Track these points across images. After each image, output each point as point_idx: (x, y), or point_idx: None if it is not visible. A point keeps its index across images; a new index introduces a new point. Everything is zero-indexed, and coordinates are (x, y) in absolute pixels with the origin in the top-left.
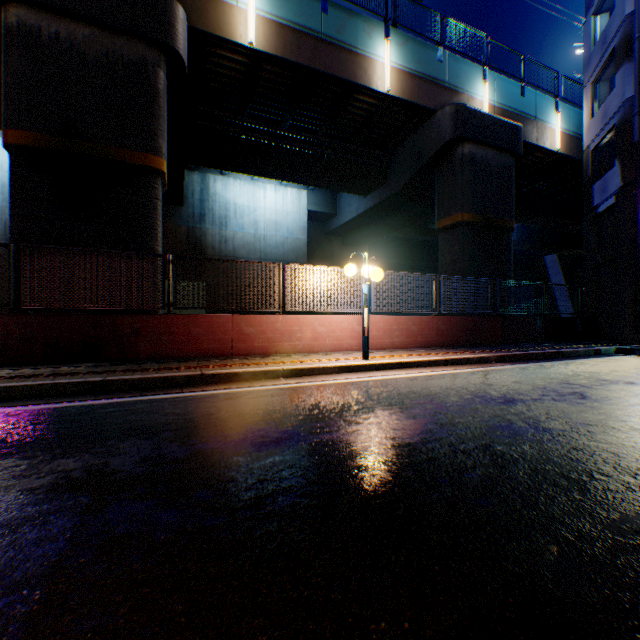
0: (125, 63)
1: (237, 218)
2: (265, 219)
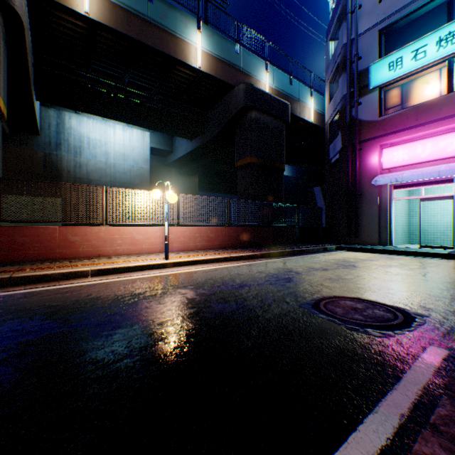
0: None
1: (90, 149)
2: (115, 151)
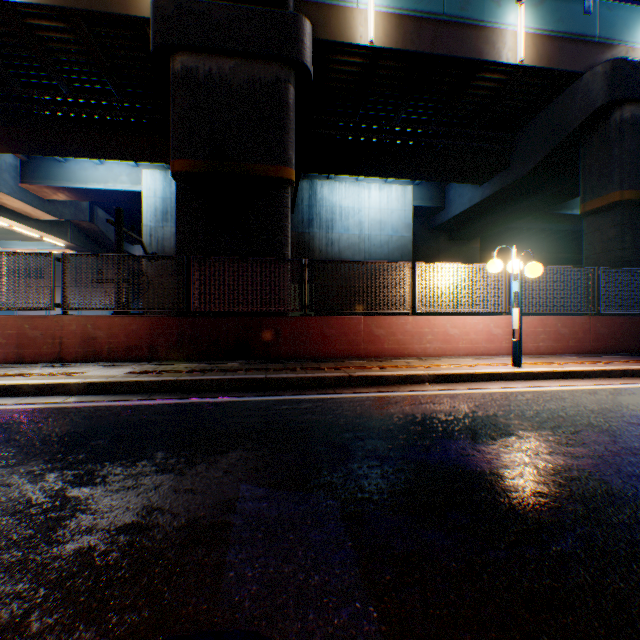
0: (261, 85)
1: (342, 220)
2: (369, 219)
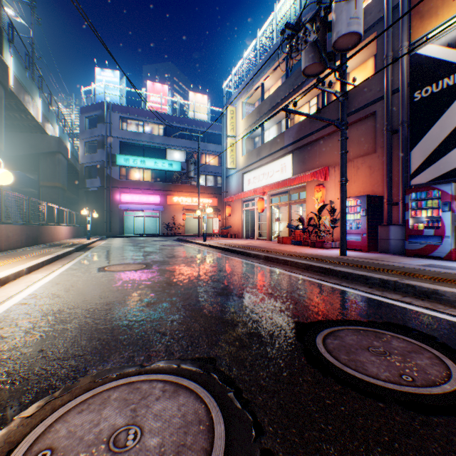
0: None
1: None
2: None
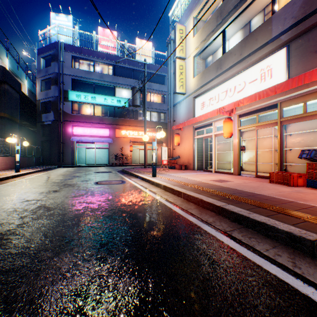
0: None
1: None
2: None
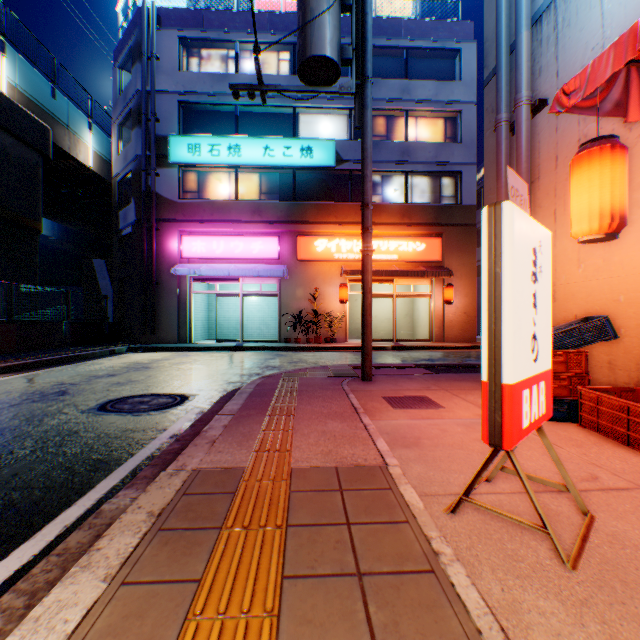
0: None
1: None
2: None
